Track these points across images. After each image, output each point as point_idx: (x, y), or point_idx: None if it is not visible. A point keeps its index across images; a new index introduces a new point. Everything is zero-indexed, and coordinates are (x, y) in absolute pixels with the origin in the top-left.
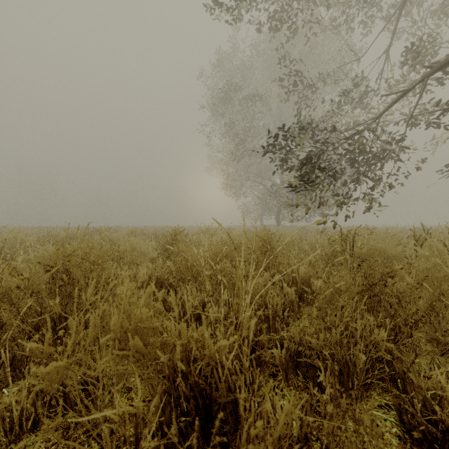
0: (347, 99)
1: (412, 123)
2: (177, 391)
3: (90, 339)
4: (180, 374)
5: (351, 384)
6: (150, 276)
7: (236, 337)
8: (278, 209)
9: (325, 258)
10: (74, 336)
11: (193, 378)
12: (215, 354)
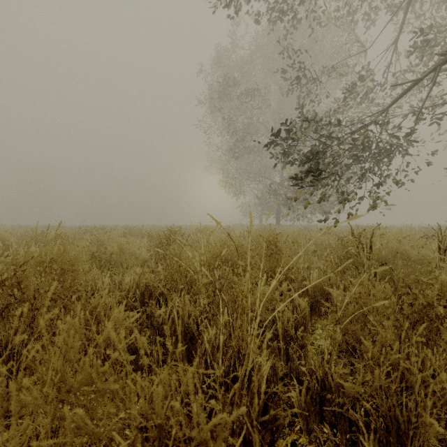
0: (351, 93)
1: (421, 117)
2: None
3: None
4: None
5: None
6: (138, 283)
7: (243, 409)
8: (278, 208)
9: (337, 261)
10: None
11: None
12: (208, 435)
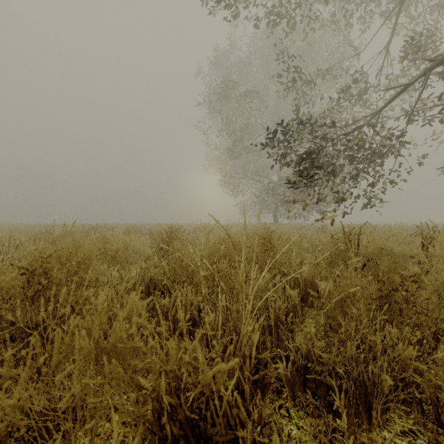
0: (346, 96)
1: (413, 119)
2: (164, 430)
3: (54, 364)
4: (166, 412)
5: (369, 407)
6: (143, 277)
7: (236, 360)
8: (275, 206)
9: (328, 257)
10: (28, 364)
11: (184, 412)
12: (210, 381)
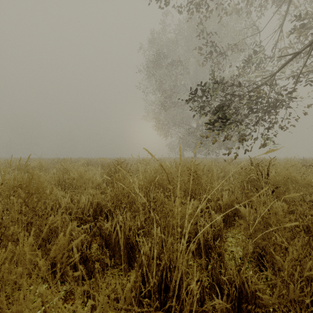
0: (248, 63)
1: (298, 80)
2: None
3: None
4: None
5: None
6: (91, 202)
7: None
8: (195, 145)
9: (242, 185)
10: None
11: None
12: None
